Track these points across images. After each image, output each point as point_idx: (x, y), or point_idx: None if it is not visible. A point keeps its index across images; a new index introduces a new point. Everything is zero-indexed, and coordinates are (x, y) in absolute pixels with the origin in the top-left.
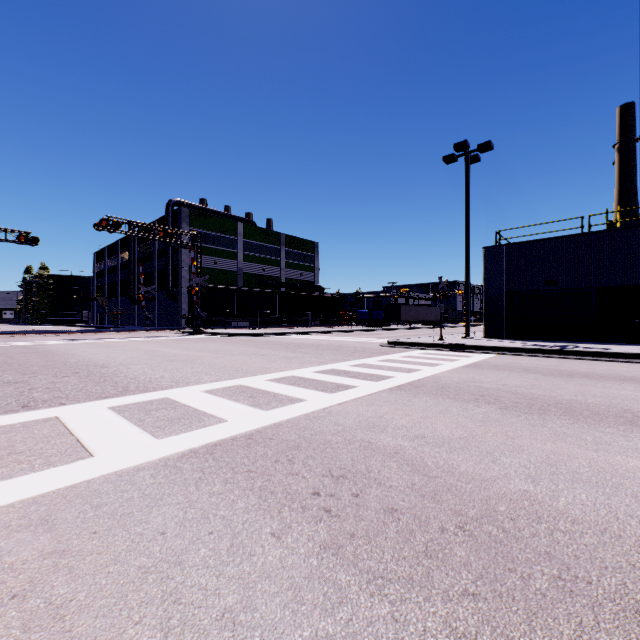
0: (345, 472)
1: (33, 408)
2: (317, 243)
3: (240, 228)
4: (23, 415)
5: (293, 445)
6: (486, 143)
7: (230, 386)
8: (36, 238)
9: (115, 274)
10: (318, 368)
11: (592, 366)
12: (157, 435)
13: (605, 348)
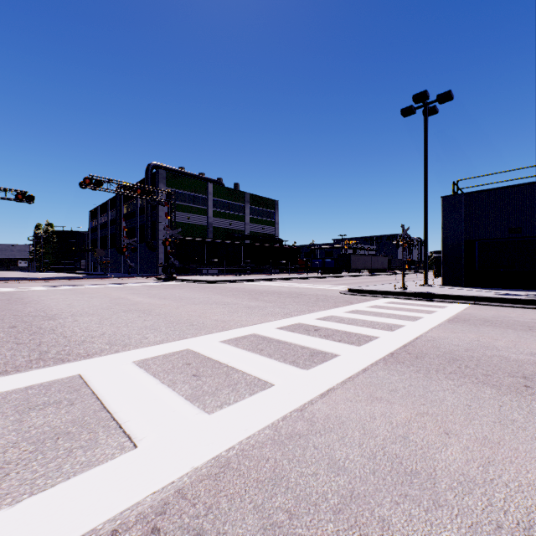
0: None
1: None
2: (277, 201)
3: (210, 188)
4: None
5: None
6: (446, 93)
7: (174, 352)
8: (32, 196)
9: (105, 229)
10: (283, 322)
11: None
12: None
13: None
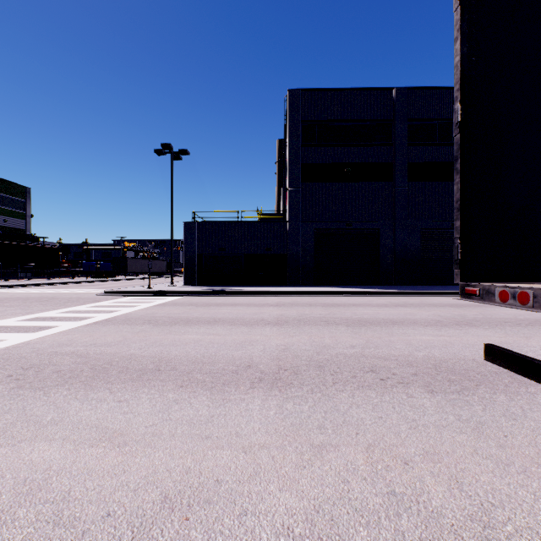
0: (33, 365)
1: None
2: (29, 188)
3: None
4: None
5: None
6: (184, 150)
7: None
8: None
9: None
10: (23, 317)
11: (228, 299)
12: None
13: (242, 289)
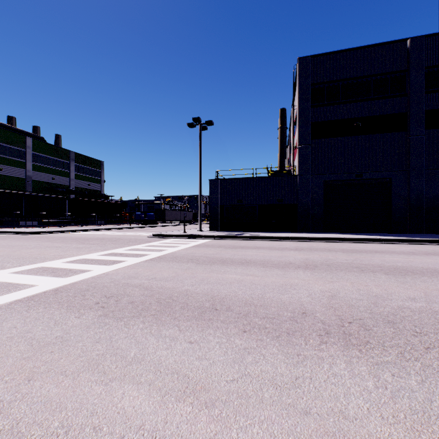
0: (113, 295)
1: None
2: (103, 162)
3: (29, 142)
4: None
5: (85, 290)
6: (210, 121)
7: (33, 268)
8: None
9: None
10: (102, 253)
11: (249, 243)
12: None
13: (258, 234)
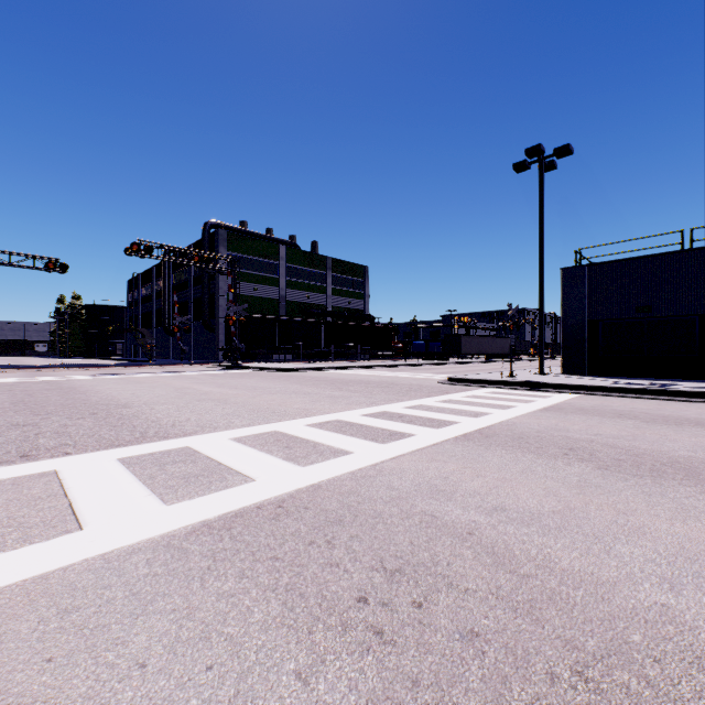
0: (402, 564)
1: (32, 459)
2: (367, 267)
3: (282, 252)
4: (18, 468)
5: (334, 518)
6: (564, 147)
7: (263, 432)
8: (65, 265)
9: (149, 303)
10: (367, 410)
11: (703, 410)
12: (166, 499)
13: None
